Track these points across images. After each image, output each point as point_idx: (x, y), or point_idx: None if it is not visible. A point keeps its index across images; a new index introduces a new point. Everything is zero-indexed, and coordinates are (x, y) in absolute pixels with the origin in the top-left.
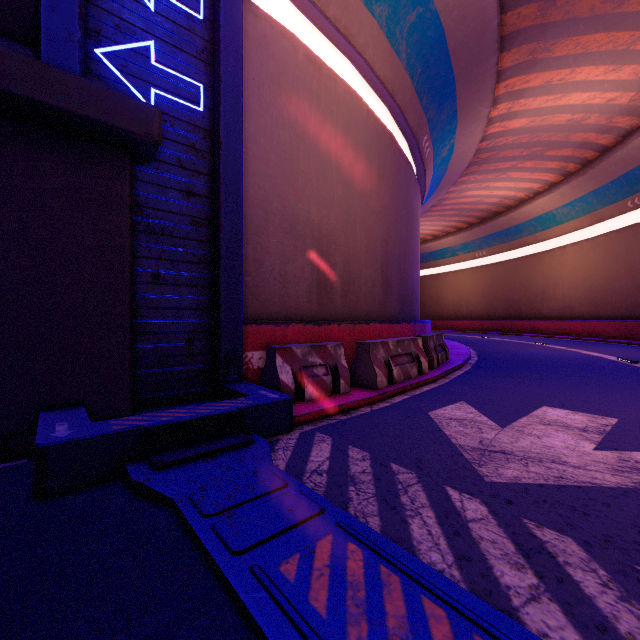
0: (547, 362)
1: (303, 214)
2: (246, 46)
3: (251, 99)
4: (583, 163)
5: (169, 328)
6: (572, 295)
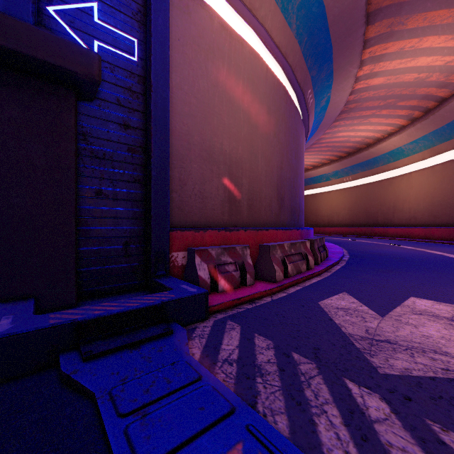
0: (403, 259)
1: (217, 145)
2: (173, 14)
3: (177, 55)
4: (425, 111)
5: (109, 234)
6: (416, 209)
